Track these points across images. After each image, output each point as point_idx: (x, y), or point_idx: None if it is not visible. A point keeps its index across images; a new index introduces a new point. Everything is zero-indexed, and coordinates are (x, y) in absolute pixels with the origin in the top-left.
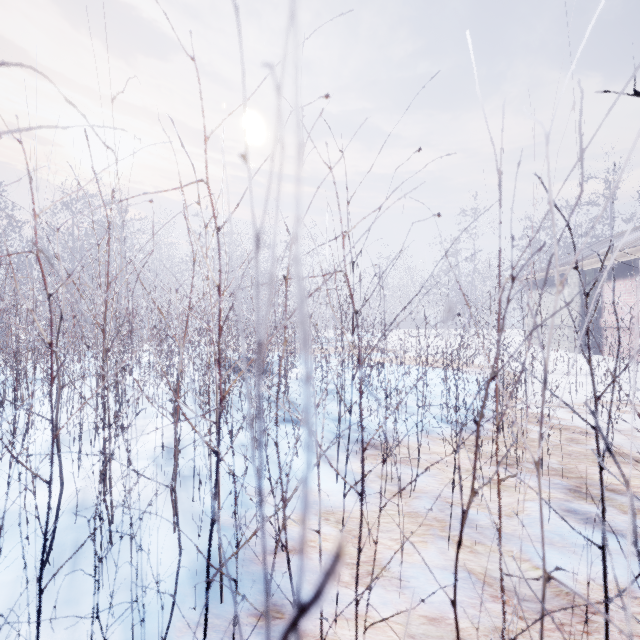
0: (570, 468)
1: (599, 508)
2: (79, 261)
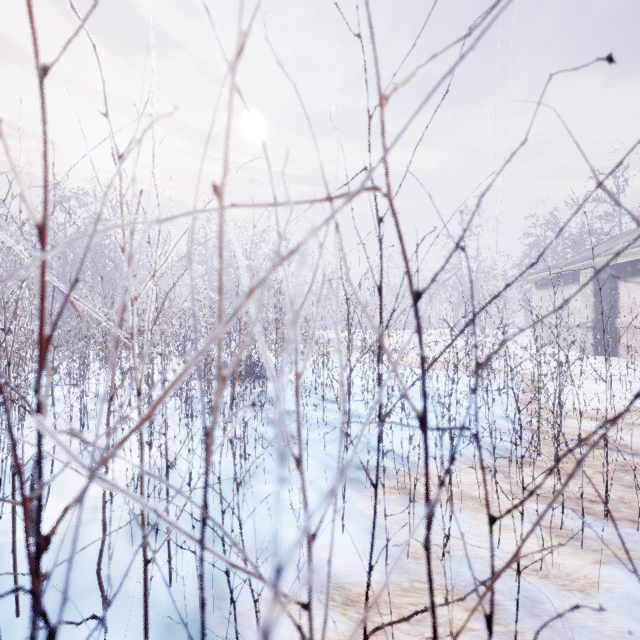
0: (638, 508)
1: None
2: None
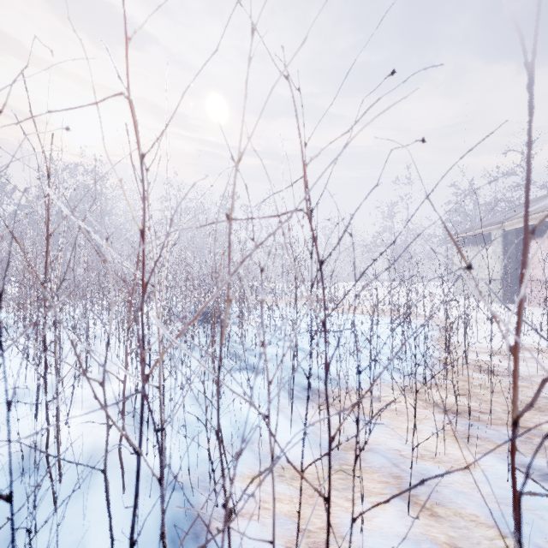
0: None
1: None
2: None
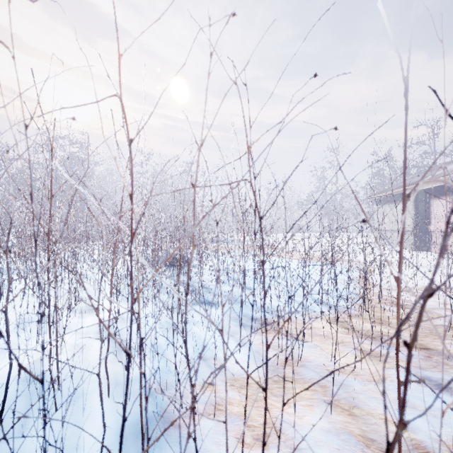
0: (419, 341)
1: (448, 375)
2: (4, 172)
